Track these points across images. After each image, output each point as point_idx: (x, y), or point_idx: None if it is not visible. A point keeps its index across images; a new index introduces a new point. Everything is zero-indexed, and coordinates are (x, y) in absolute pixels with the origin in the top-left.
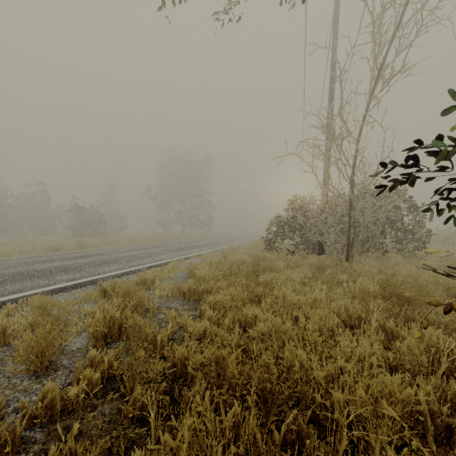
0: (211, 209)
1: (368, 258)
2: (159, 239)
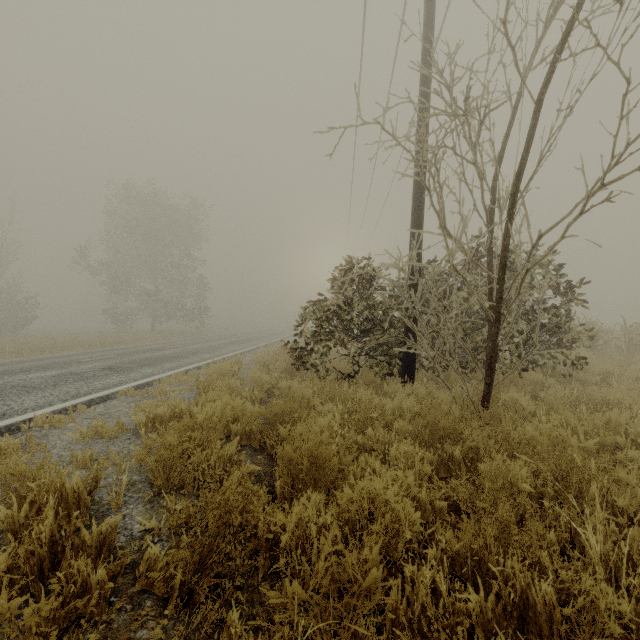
0: (204, 290)
1: (512, 391)
2: (97, 341)
